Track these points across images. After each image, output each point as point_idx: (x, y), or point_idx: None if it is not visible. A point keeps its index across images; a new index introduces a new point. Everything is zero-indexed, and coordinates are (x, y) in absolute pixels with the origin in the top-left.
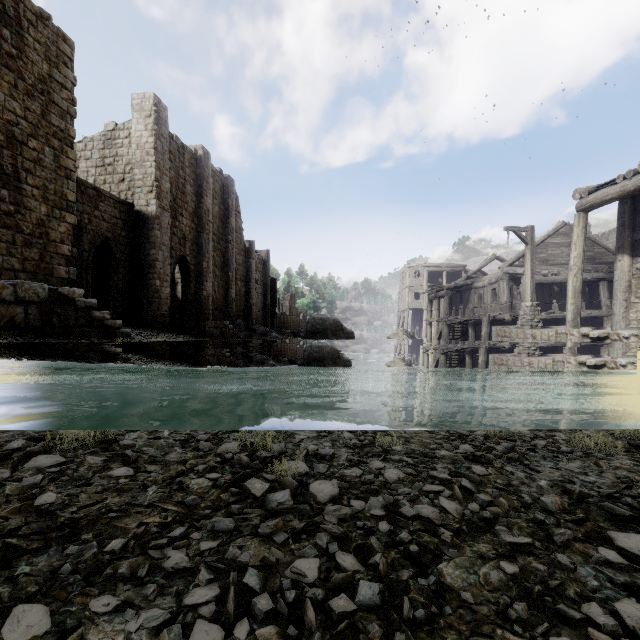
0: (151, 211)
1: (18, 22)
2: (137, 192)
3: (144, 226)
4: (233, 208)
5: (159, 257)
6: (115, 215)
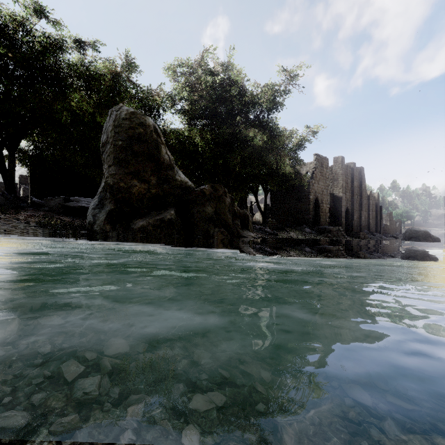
0: (340, 195)
1: (322, 164)
2: (335, 189)
3: (337, 200)
4: (363, 180)
5: (342, 210)
6: (330, 199)
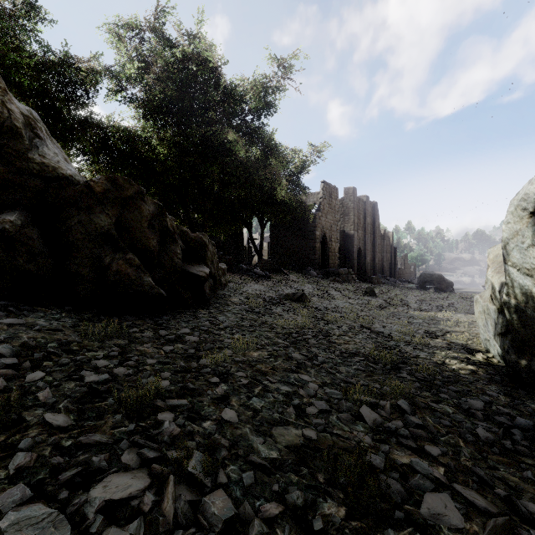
0: (351, 233)
1: (331, 194)
2: (346, 226)
3: (349, 239)
4: (377, 217)
5: (354, 251)
6: (340, 237)
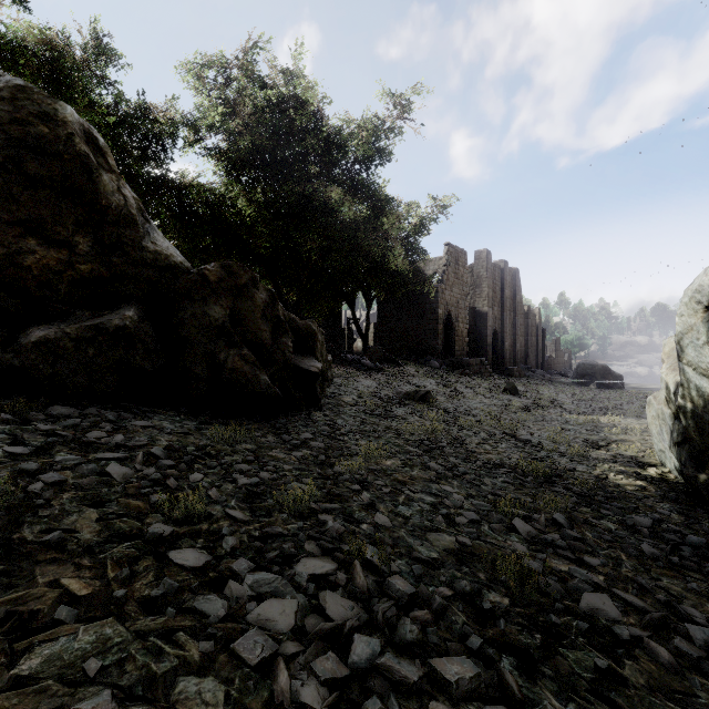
0: (485, 310)
1: (458, 260)
2: (477, 301)
3: (481, 318)
4: (518, 288)
5: (488, 334)
6: (470, 316)
